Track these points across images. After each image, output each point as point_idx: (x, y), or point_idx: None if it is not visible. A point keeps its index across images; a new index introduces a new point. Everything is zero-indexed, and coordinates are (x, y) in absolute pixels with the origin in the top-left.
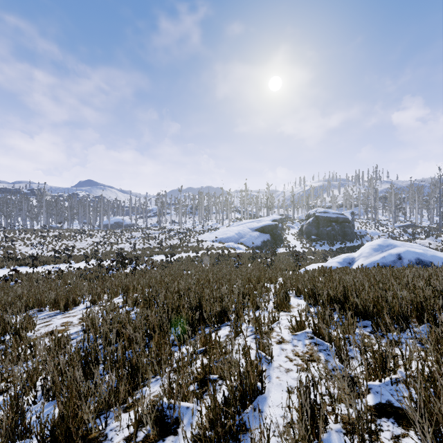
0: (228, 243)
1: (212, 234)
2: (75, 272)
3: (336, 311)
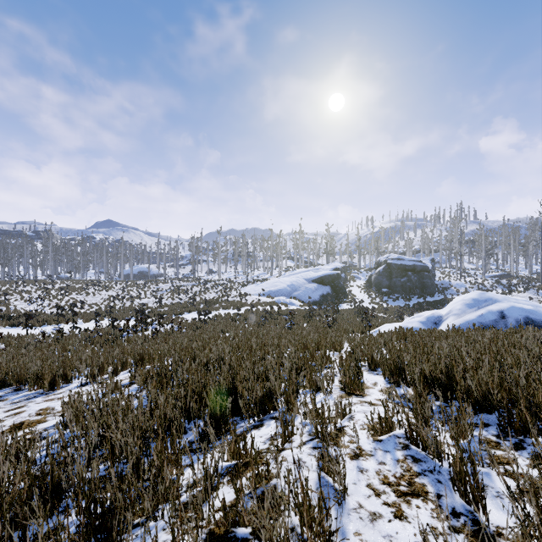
0: (279, 298)
1: (259, 287)
2: (81, 334)
3: (430, 394)
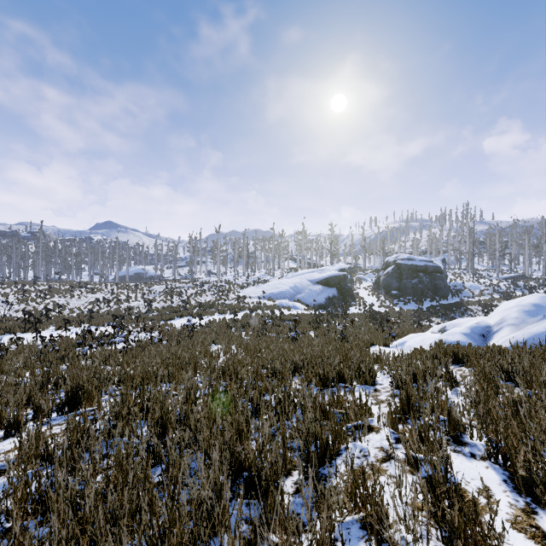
0: (281, 301)
1: (259, 289)
2: (37, 347)
3: None
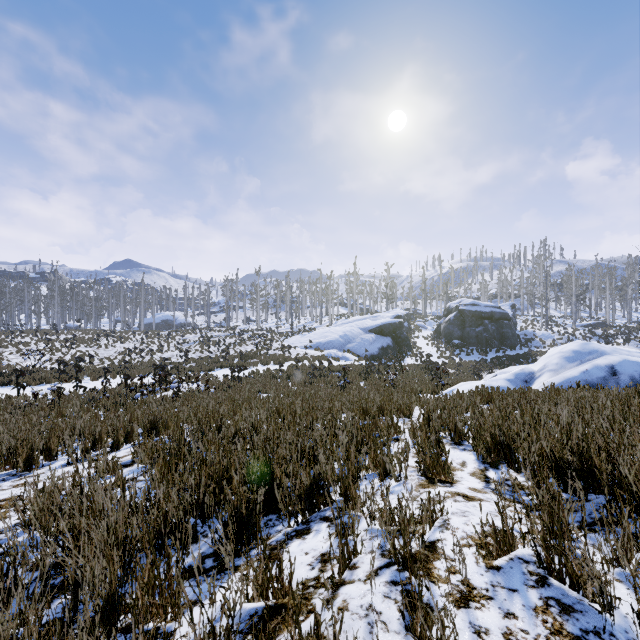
0: (329, 351)
1: (305, 338)
2: (84, 395)
3: None
